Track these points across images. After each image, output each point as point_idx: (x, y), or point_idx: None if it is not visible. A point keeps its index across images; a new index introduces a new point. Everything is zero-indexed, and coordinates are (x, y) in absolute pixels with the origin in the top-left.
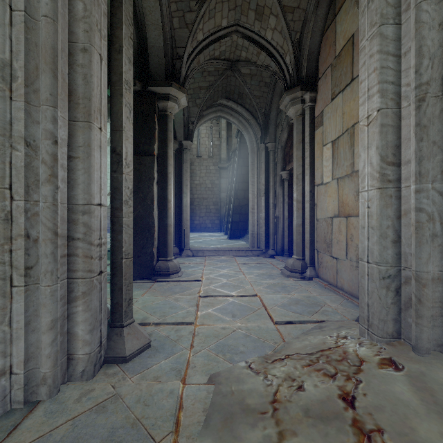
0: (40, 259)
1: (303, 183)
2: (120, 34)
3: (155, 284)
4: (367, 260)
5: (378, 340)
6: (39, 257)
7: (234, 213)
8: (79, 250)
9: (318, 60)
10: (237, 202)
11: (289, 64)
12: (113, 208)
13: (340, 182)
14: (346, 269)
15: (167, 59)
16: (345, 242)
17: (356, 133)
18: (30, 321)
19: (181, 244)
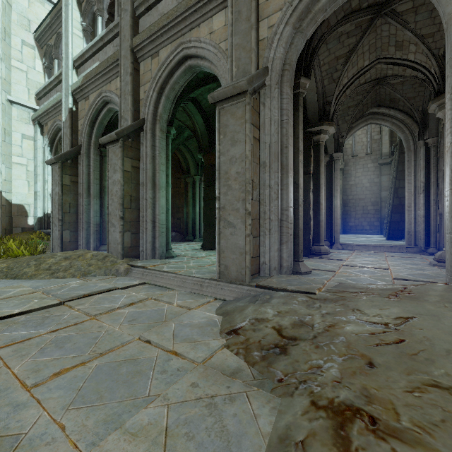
0: (273, 226)
1: None
2: (298, 131)
3: (311, 259)
4: (447, 233)
5: (449, 278)
6: (272, 226)
7: (393, 213)
8: (284, 225)
9: None
10: (397, 201)
11: (435, 74)
12: (294, 208)
13: None
14: None
15: (319, 107)
16: None
17: None
18: (270, 248)
19: (332, 239)
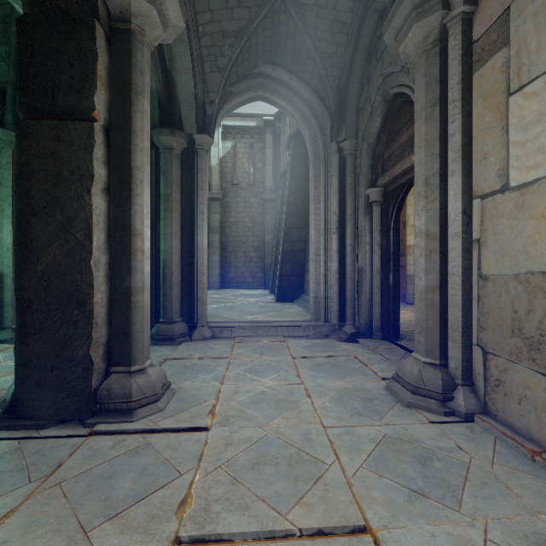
0: None
1: (442, 194)
2: None
3: (82, 446)
4: None
5: None
6: None
7: (284, 262)
8: None
9: None
10: (289, 246)
11: None
12: None
13: None
14: None
15: None
16: None
17: None
18: None
19: (193, 316)
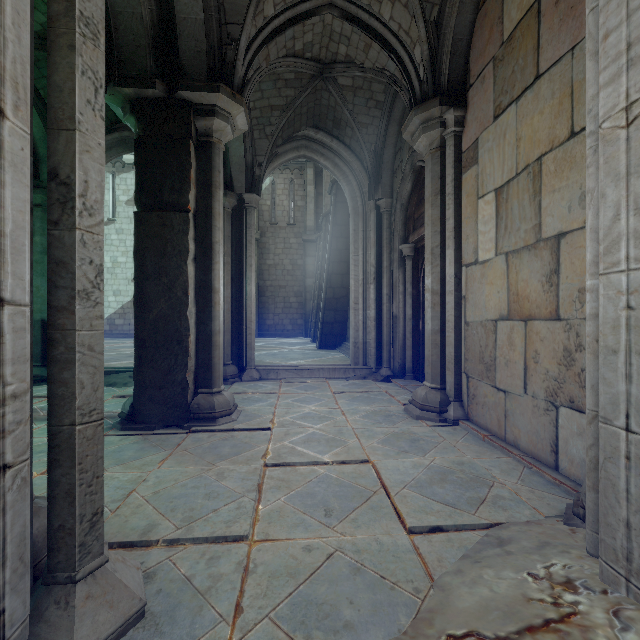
0: None
1: (442, 261)
2: None
3: (188, 437)
4: (625, 425)
5: None
6: None
7: (326, 309)
8: None
9: (468, 55)
10: (331, 292)
11: (420, 61)
12: (51, 308)
13: (511, 259)
14: (524, 412)
15: (210, 44)
16: (523, 364)
17: (546, 172)
18: None
19: (242, 360)
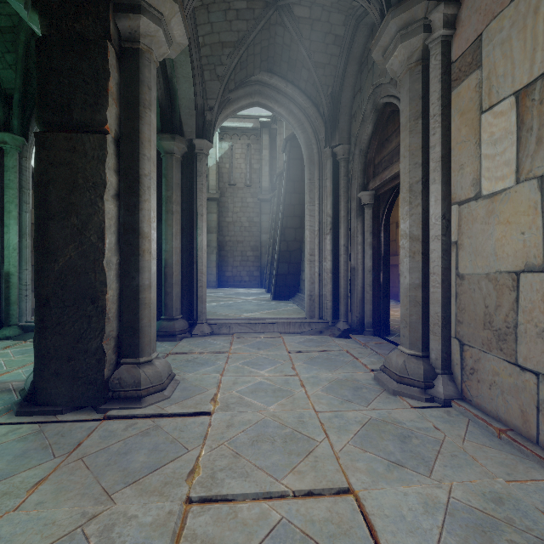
0: None
1: (424, 200)
2: None
3: (98, 428)
4: None
5: None
6: None
7: (280, 262)
8: None
9: None
10: (285, 245)
11: None
12: None
13: None
14: None
15: None
16: None
17: None
18: None
19: (193, 314)
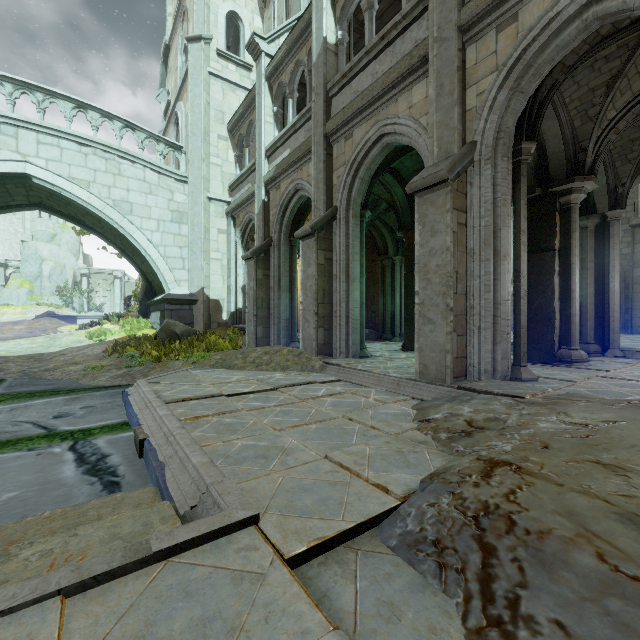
0: (484, 323)
1: None
2: (519, 206)
3: (554, 367)
4: None
5: None
6: (483, 323)
7: None
8: (498, 321)
9: None
10: None
11: None
12: (514, 301)
13: None
14: None
15: (568, 158)
16: None
17: None
18: (480, 348)
19: (605, 342)
